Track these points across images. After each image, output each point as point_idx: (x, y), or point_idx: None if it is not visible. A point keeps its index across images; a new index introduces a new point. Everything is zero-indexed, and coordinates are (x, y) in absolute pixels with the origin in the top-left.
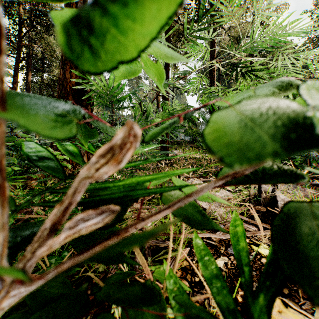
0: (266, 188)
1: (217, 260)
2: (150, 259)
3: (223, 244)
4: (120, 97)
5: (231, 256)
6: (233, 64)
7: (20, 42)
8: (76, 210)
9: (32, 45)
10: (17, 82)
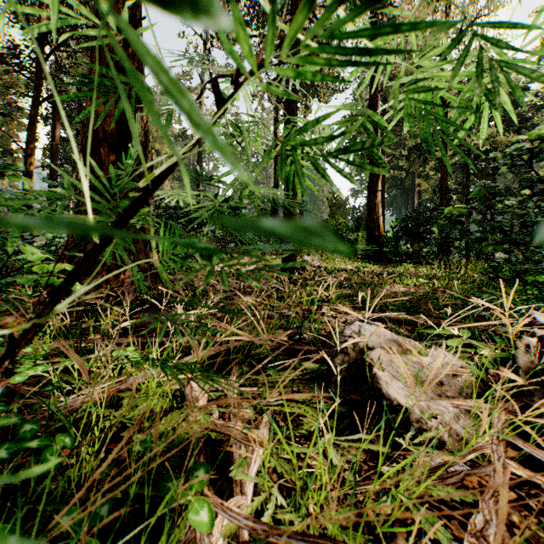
0: None
1: None
2: None
3: None
4: None
5: None
6: None
7: (38, 70)
8: (32, 432)
9: (59, 75)
10: (33, 140)
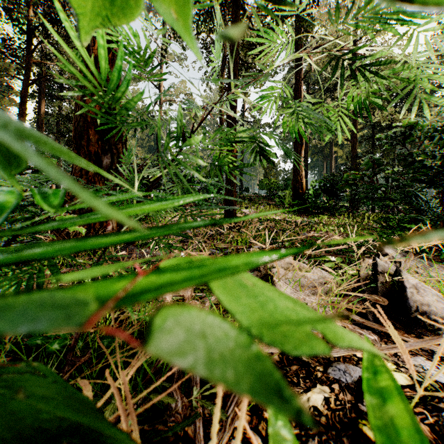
0: (386, 267)
1: (311, 394)
2: (197, 393)
3: (319, 361)
4: (131, 103)
5: (335, 385)
6: (327, 88)
7: (28, 58)
8: None
9: (45, 62)
10: (24, 115)
